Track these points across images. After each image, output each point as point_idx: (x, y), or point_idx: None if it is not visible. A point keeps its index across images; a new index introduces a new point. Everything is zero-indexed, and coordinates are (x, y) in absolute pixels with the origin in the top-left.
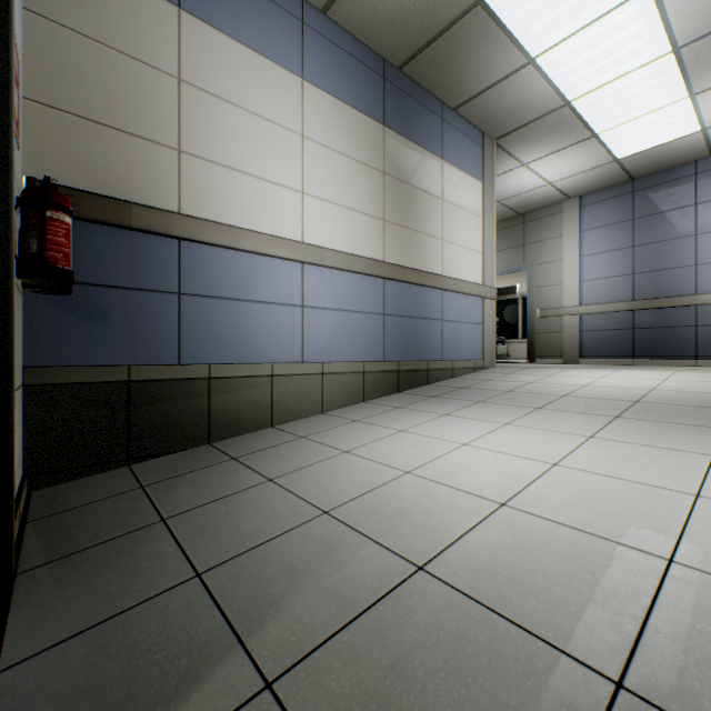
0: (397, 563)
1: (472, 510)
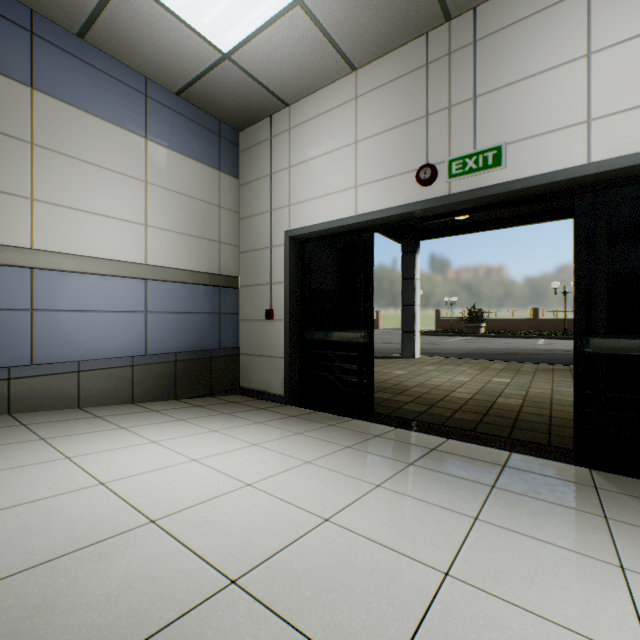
0: (622, 519)
1: (638, 559)
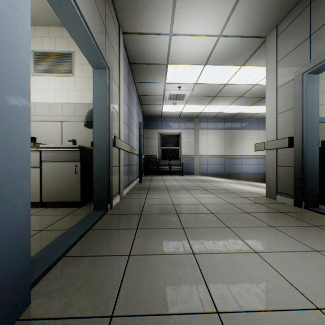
0: None
1: None
